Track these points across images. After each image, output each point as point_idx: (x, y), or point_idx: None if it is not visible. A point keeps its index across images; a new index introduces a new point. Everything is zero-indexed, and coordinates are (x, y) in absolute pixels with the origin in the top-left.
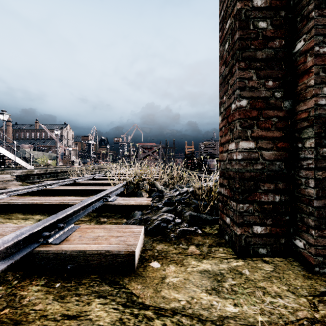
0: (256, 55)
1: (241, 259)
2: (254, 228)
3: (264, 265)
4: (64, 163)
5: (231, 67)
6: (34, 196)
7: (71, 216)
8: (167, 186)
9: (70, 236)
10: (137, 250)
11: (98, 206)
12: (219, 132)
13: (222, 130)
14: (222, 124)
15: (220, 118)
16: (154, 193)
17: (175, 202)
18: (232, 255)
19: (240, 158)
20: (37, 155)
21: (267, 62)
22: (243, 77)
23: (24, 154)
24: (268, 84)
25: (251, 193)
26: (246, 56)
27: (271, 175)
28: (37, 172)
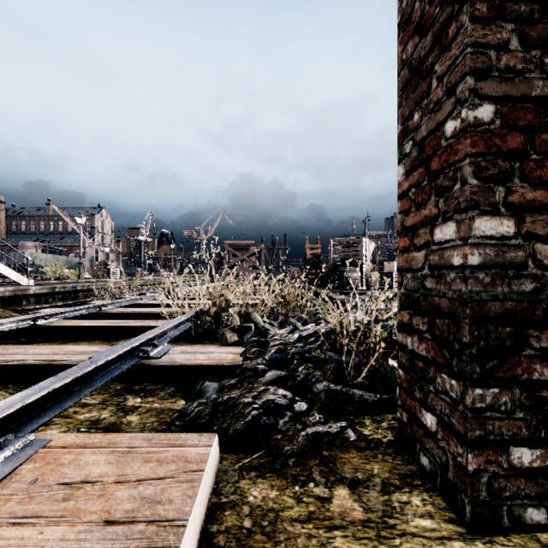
0: None
1: (481, 539)
2: (513, 454)
3: None
4: (94, 274)
5: (440, 29)
6: (10, 341)
7: (40, 406)
8: (274, 318)
9: (4, 480)
10: (189, 535)
11: (122, 370)
12: (399, 203)
13: (410, 195)
14: (410, 182)
15: (401, 169)
16: (249, 336)
17: (292, 359)
18: (451, 526)
19: (476, 263)
20: (45, 261)
21: (547, 2)
22: (484, 41)
23: (21, 258)
24: None
25: (506, 359)
26: None
27: None
28: (36, 292)
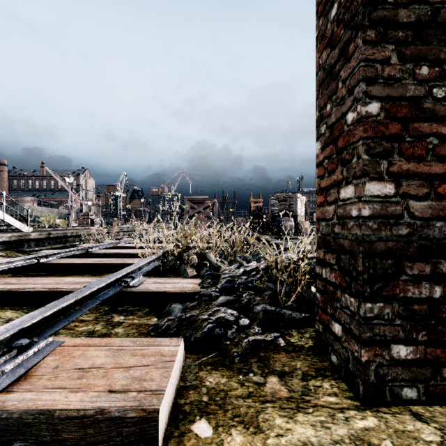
0: (398, 17)
1: (370, 409)
2: (393, 350)
3: (419, 426)
4: (80, 223)
5: (344, 46)
6: (19, 274)
7: (53, 319)
8: (225, 257)
9: (35, 366)
10: (166, 401)
11: (109, 295)
12: (317, 170)
13: (324, 164)
14: (324, 155)
15: (318, 145)
16: (205, 271)
17: (238, 288)
18: (350, 401)
19: (367, 215)
20: (41, 212)
21: (418, 30)
22: (373, 58)
23: (21, 210)
24: (420, 73)
25: (388, 282)
26: (378, 18)
27: (426, 247)
28: (36, 237)
